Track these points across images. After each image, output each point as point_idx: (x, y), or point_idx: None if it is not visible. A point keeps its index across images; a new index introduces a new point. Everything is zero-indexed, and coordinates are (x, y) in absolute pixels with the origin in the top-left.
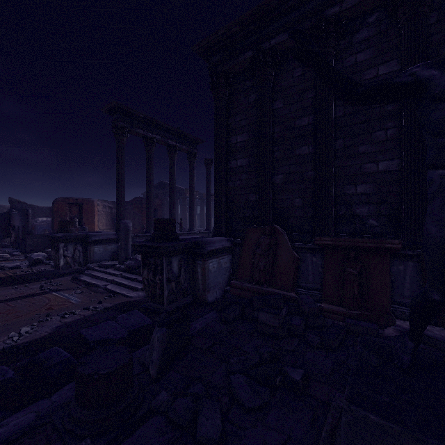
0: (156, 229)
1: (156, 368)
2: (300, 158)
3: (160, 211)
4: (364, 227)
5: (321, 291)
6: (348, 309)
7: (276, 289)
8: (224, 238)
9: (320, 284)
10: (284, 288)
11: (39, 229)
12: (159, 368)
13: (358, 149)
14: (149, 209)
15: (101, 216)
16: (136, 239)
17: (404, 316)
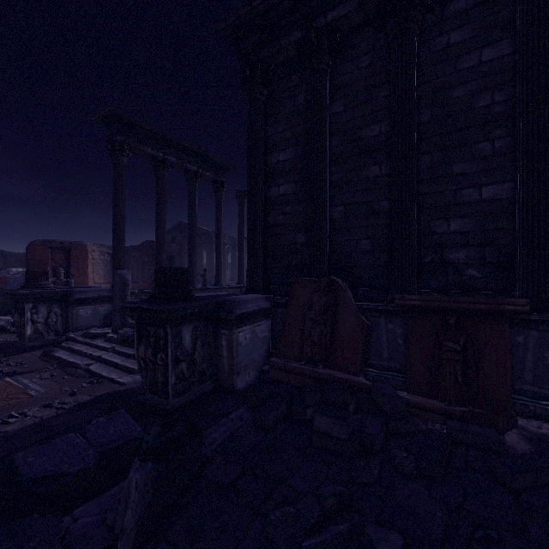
0: (157, 283)
1: (128, 546)
2: (367, 182)
3: (178, 259)
4: (461, 279)
5: (401, 373)
6: (447, 403)
7: (337, 371)
8: (261, 296)
9: (398, 362)
10: (348, 369)
11: (12, 283)
12: (136, 543)
13: (452, 169)
14: (160, 256)
15: (98, 266)
16: (141, 297)
17: (527, 412)
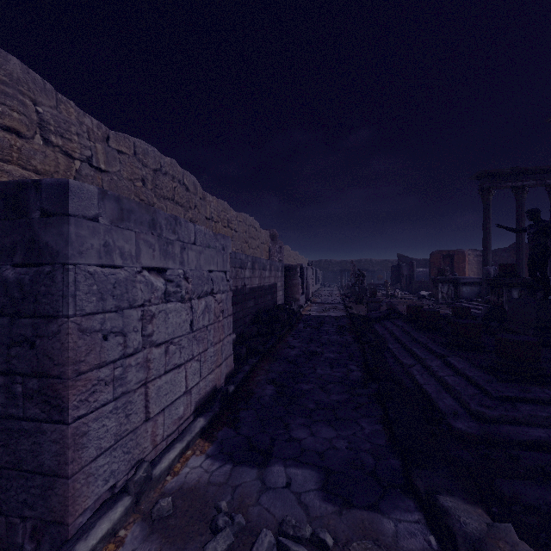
0: (499, 270)
1: (481, 318)
2: None
3: None
4: None
5: None
6: None
7: None
8: None
9: None
10: None
11: (417, 278)
12: (483, 319)
13: None
14: (519, 256)
15: (472, 265)
16: None
17: None
